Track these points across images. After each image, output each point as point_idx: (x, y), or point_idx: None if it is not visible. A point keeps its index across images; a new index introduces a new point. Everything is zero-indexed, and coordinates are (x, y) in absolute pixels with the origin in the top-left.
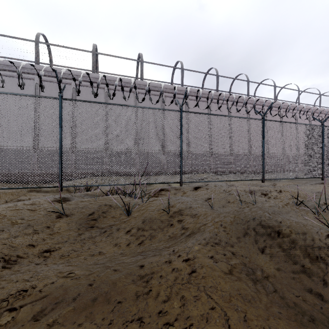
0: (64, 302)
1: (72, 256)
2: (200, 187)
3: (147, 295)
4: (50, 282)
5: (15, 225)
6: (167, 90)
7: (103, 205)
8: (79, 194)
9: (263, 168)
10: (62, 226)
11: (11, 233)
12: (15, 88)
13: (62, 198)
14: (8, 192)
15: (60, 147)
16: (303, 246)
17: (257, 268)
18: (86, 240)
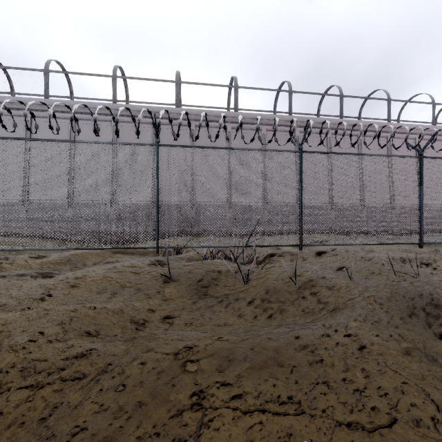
0: (236, 360)
1: (197, 325)
2: (324, 253)
3: (321, 363)
4: (209, 343)
5: (125, 288)
6: (270, 121)
7: (211, 271)
8: (173, 257)
9: (421, 227)
10: (172, 292)
11: (125, 296)
12: (92, 133)
13: (158, 261)
14: (94, 253)
15: (157, 202)
16: None
17: (438, 356)
18: (204, 309)
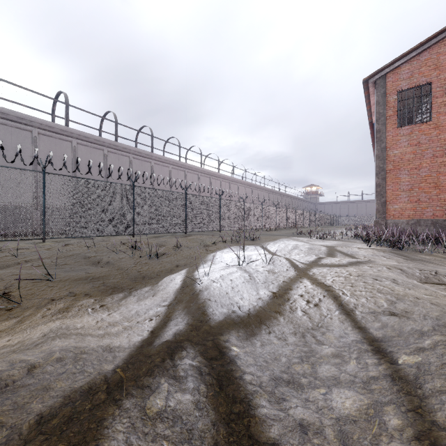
0: None
1: None
2: (70, 244)
3: None
4: None
5: None
6: (43, 126)
7: None
8: None
9: (133, 226)
10: None
11: None
12: None
13: None
14: None
15: None
16: (93, 259)
17: None
18: None
